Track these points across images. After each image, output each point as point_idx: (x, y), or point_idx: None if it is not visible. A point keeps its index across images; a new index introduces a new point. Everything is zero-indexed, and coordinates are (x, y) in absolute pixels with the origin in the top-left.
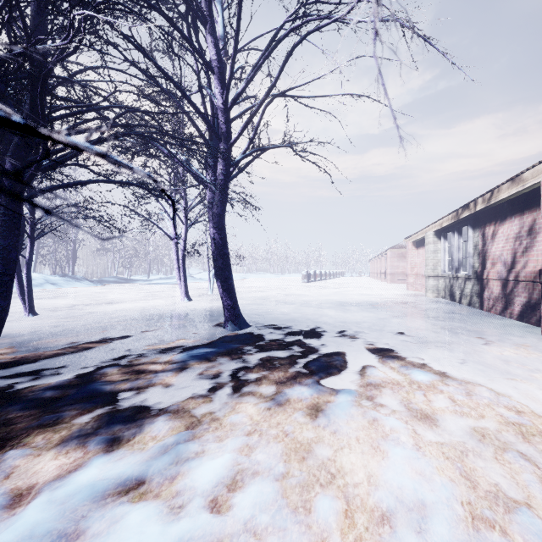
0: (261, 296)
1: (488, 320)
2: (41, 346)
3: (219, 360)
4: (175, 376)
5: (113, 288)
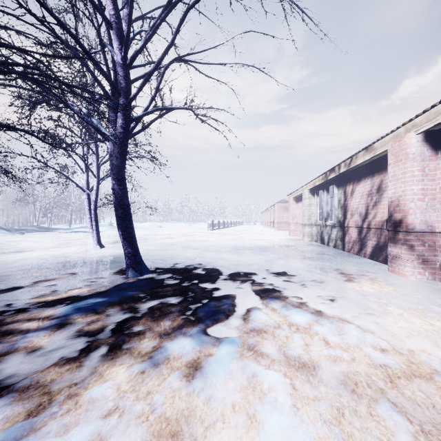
0: (170, 242)
1: (349, 259)
2: None
3: (108, 311)
4: (49, 335)
5: (30, 236)
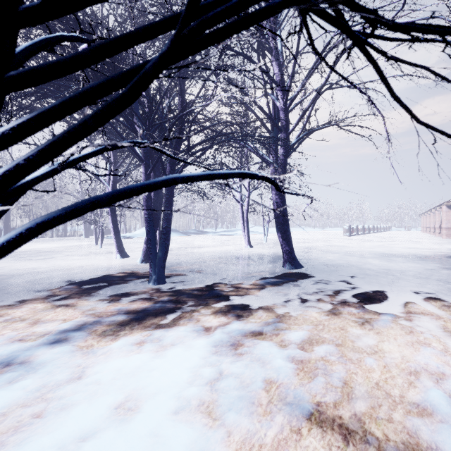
0: (307, 246)
1: None
2: (176, 269)
3: (285, 286)
4: (259, 292)
5: (195, 237)
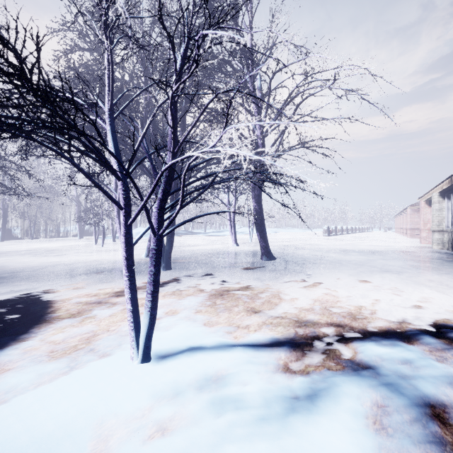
0: (286, 245)
1: None
2: (176, 261)
3: (259, 270)
4: (240, 273)
5: (186, 238)
